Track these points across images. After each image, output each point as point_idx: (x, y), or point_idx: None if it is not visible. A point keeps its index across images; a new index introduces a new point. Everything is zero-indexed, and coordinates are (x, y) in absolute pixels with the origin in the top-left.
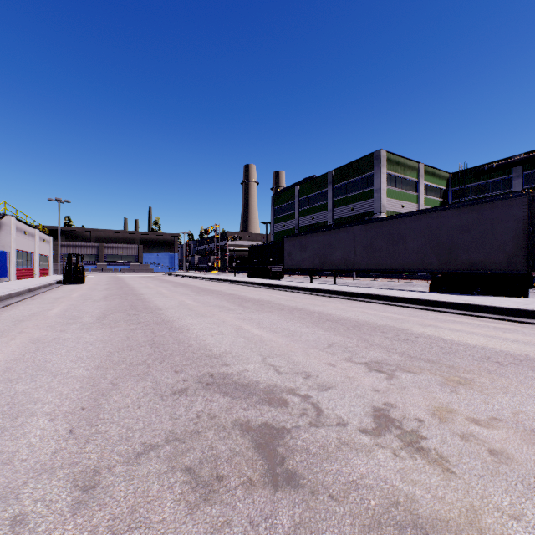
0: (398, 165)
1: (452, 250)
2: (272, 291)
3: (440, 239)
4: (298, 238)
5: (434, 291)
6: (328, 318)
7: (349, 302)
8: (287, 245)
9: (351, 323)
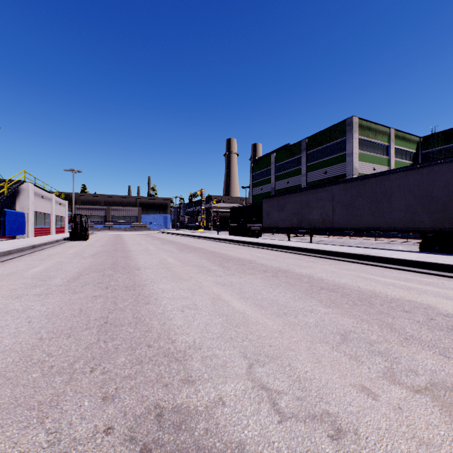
0: (369, 130)
1: (448, 207)
2: (252, 249)
3: (433, 196)
4: (276, 199)
5: (425, 251)
6: (321, 284)
7: (335, 262)
8: (266, 205)
9: (354, 294)
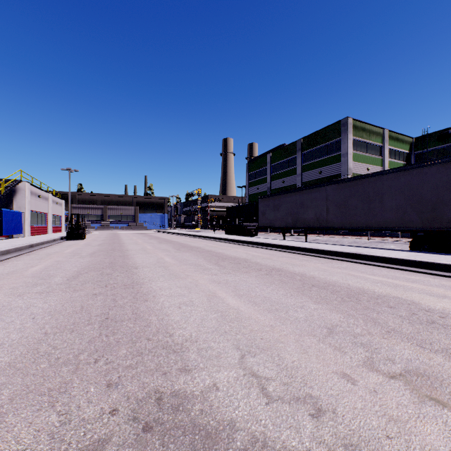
0: (363, 131)
1: (437, 207)
2: (247, 248)
3: (423, 196)
4: (272, 198)
5: (415, 250)
6: (312, 282)
7: (328, 261)
8: (261, 205)
9: (343, 291)
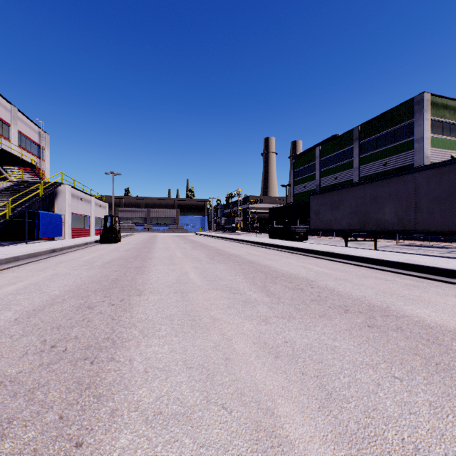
0: (445, 108)
1: None
2: (302, 258)
3: None
4: (328, 195)
5: None
6: None
7: None
8: (314, 203)
9: None
